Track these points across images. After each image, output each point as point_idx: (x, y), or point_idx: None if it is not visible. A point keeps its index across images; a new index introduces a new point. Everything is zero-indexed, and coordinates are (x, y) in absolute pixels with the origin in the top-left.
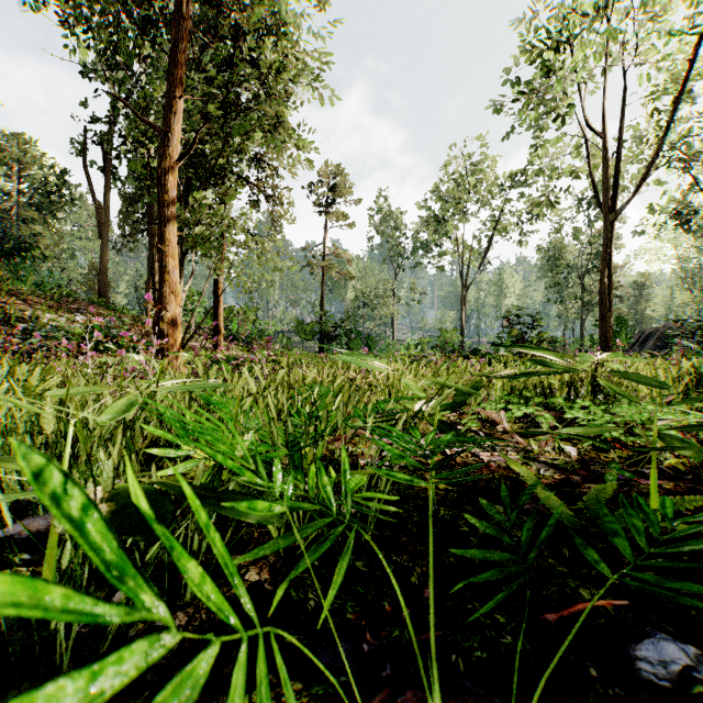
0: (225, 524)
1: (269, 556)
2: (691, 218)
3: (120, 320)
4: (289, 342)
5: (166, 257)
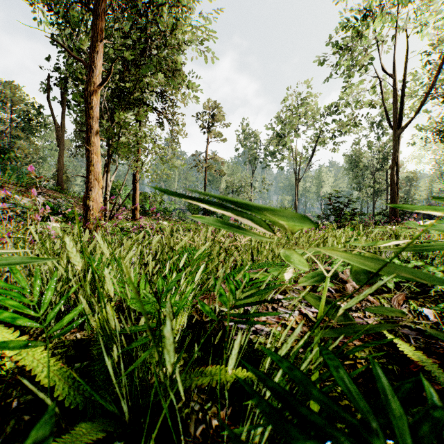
0: None
1: None
2: None
3: (67, 200)
4: (184, 215)
5: (91, 154)
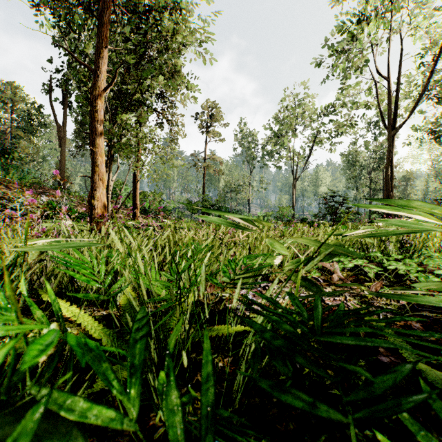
0: (92, 383)
1: (122, 441)
2: (441, 134)
3: (70, 199)
4: (183, 214)
5: (96, 155)
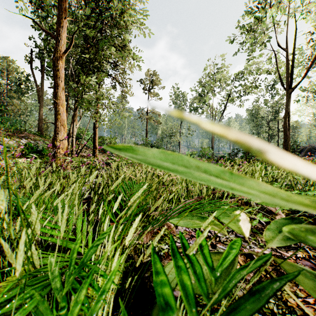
0: None
1: None
2: None
3: (43, 141)
4: None
5: (58, 106)
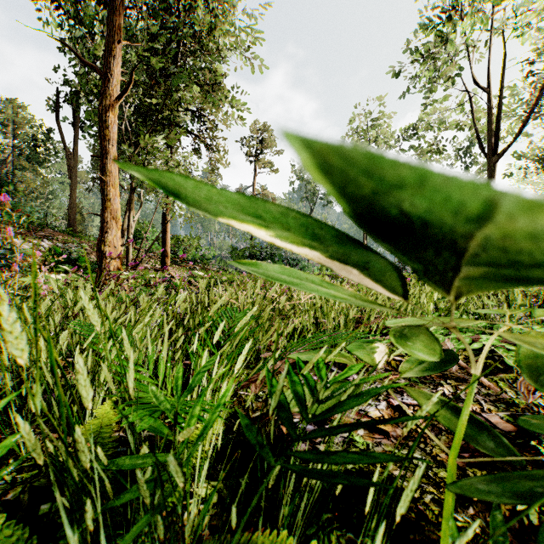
0: None
1: None
2: None
3: (79, 245)
4: (226, 264)
5: (108, 186)
